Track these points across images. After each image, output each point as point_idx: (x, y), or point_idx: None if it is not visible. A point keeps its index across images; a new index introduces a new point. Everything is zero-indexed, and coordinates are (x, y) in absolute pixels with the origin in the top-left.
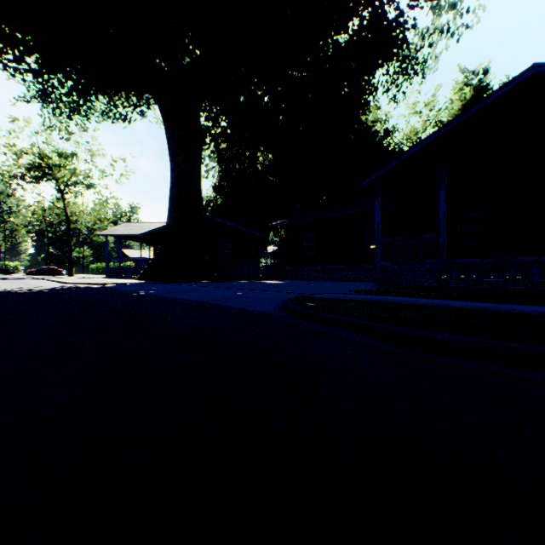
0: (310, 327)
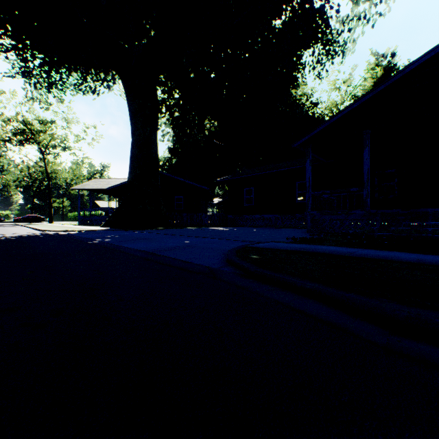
0: (260, 292)
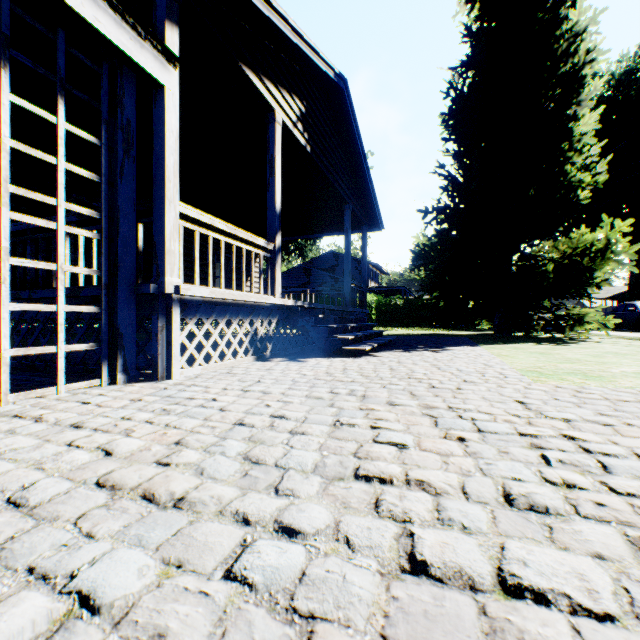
0: None
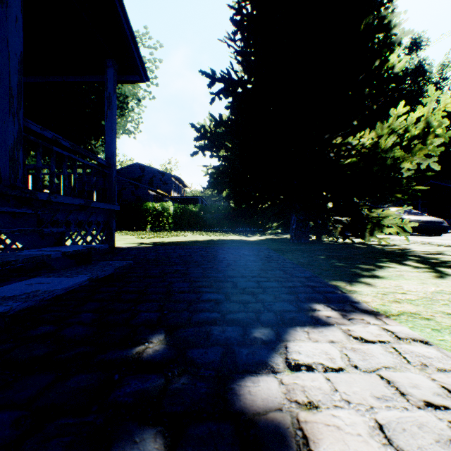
0: None
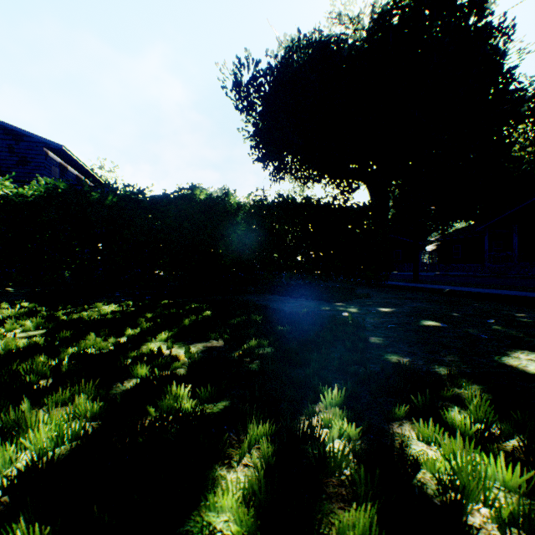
0: (438, 275)
